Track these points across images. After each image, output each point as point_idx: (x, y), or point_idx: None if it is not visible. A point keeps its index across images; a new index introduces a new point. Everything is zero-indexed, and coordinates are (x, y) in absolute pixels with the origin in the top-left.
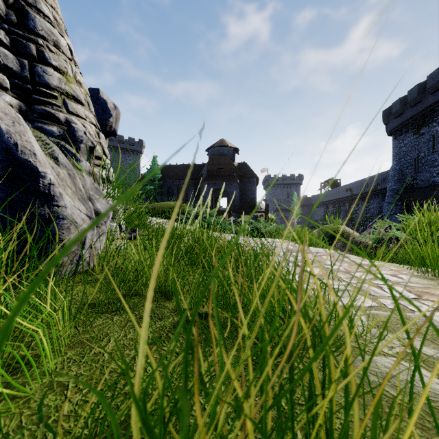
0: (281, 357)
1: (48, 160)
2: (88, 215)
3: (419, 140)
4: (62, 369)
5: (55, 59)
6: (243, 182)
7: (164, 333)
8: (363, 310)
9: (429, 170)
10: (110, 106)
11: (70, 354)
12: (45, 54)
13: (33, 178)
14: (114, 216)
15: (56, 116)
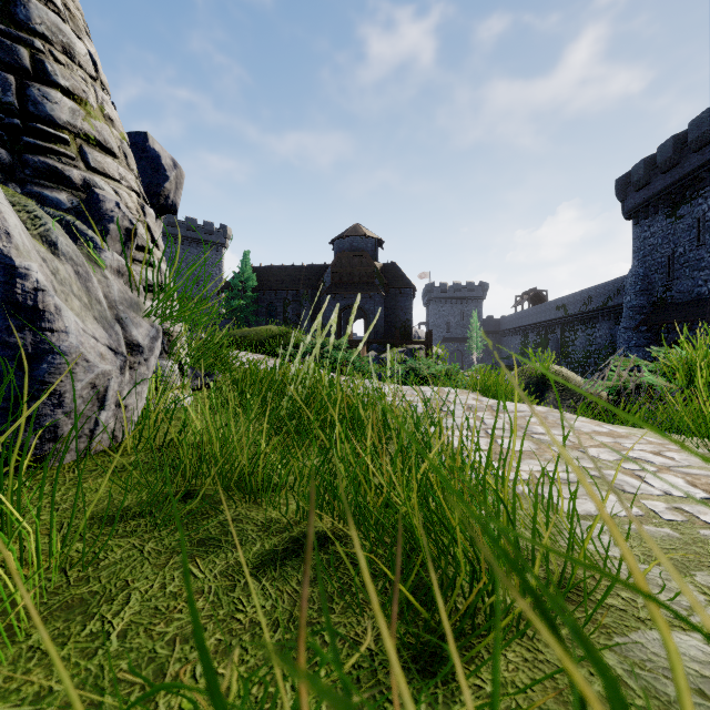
0: (477, 638)
1: (36, 247)
2: (113, 348)
3: (675, 226)
4: (11, 678)
5: (65, 75)
6: (390, 294)
7: (241, 579)
8: (617, 523)
9: (692, 275)
10: (165, 163)
11: (36, 639)
12: (47, 66)
13: (4, 277)
14: (170, 349)
15: (66, 174)
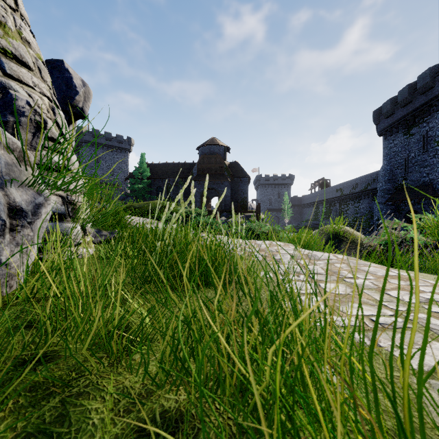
0: None
1: None
2: None
3: (409, 140)
4: None
5: None
6: (234, 181)
7: None
8: None
9: (419, 170)
10: (76, 82)
11: None
12: None
13: None
14: (74, 215)
15: None
